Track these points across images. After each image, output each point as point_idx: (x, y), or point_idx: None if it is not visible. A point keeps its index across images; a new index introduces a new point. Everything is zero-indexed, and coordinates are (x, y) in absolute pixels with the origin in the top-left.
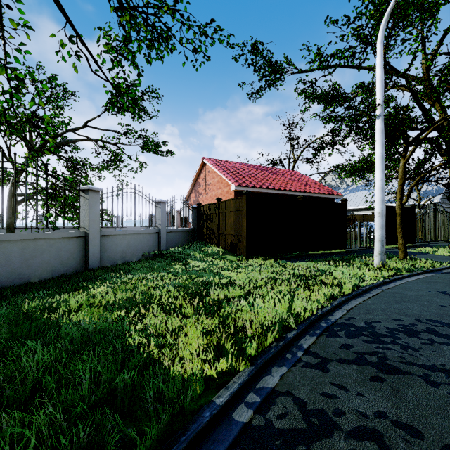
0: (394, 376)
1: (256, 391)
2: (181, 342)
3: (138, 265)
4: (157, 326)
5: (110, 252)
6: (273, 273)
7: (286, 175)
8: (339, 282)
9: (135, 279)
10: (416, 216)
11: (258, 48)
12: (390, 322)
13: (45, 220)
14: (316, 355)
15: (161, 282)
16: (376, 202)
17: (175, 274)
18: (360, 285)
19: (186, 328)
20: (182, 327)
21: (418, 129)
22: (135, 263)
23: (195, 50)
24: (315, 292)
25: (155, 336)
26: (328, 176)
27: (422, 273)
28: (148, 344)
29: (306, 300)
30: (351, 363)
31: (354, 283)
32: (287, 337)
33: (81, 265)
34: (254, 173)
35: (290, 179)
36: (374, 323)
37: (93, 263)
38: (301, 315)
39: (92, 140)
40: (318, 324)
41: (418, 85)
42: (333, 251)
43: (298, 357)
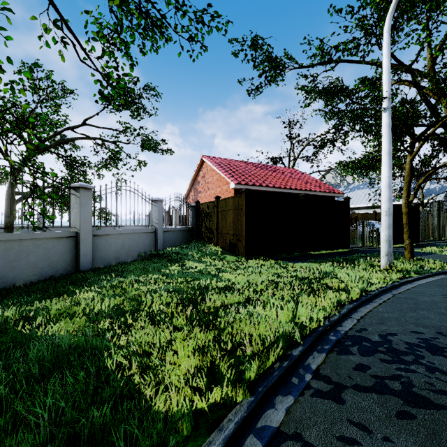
0: (425, 411)
1: (256, 432)
2: (169, 362)
3: (132, 266)
4: (142, 342)
5: (103, 252)
6: (274, 276)
7: (286, 173)
8: (346, 286)
9: (126, 282)
10: (420, 214)
11: (258, 43)
12: (408, 335)
13: (25, 219)
14: (327, 379)
15: (154, 286)
16: (383, 200)
17: (170, 276)
18: (368, 289)
19: (176, 345)
20: (172, 341)
21: (423, 125)
22: (129, 264)
23: (191, 39)
24: (320, 297)
25: (140, 354)
26: (329, 174)
27: (432, 275)
28: (129, 366)
29: (311, 307)
30: (371, 392)
31: (361, 287)
32: (293, 356)
33: (71, 266)
34: (253, 171)
35: (290, 177)
36: (390, 336)
37: (85, 264)
38: (306, 325)
39: (91, 139)
40: (327, 337)
41: (426, 77)
42: (335, 251)
43: (306, 382)
